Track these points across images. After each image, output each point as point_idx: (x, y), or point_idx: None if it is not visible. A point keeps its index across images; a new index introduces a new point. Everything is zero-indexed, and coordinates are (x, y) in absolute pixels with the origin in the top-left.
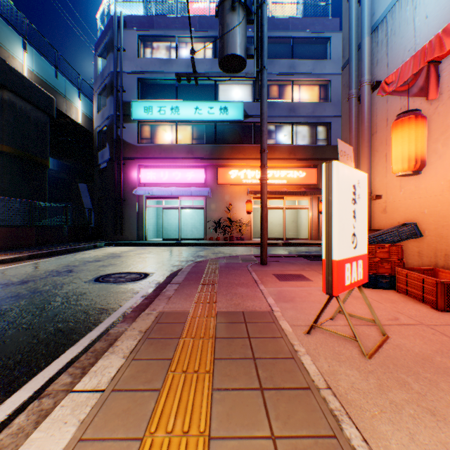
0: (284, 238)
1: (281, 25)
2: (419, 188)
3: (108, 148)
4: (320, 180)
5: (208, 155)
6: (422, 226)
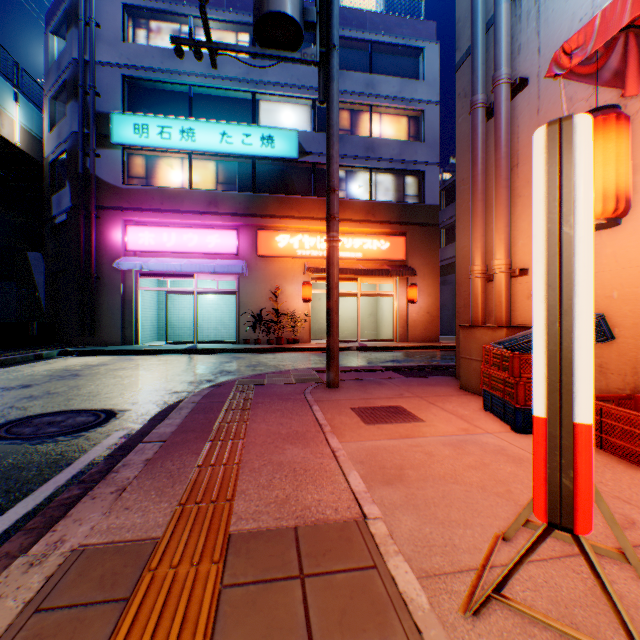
0: (359, 339)
1: (355, 21)
2: (602, 255)
3: (69, 189)
4: (410, 254)
5: (243, 209)
6: (609, 320)
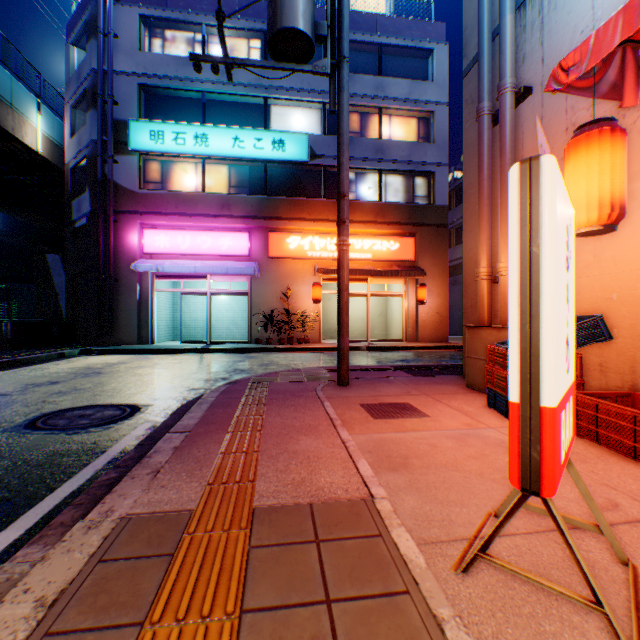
0: (368, 339)
1: (364, 24)
2: (602, 259)
3: (88, 195)
4: (419, 255)
5: (254, 211)
6: (608, 320)
